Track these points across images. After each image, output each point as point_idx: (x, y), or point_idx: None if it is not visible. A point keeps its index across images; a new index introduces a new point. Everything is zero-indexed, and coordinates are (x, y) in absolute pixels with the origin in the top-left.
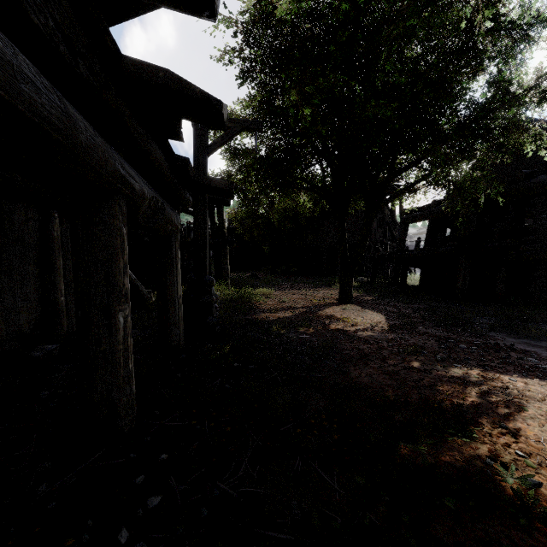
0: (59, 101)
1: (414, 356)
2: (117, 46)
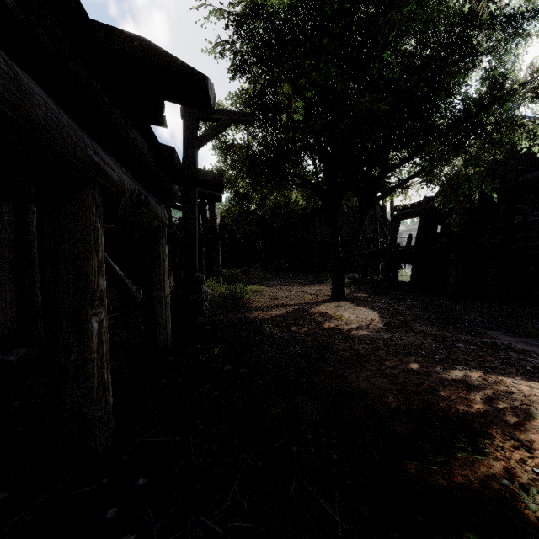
0: (6, 66)
1: (412, 357)
2: (83, 8)
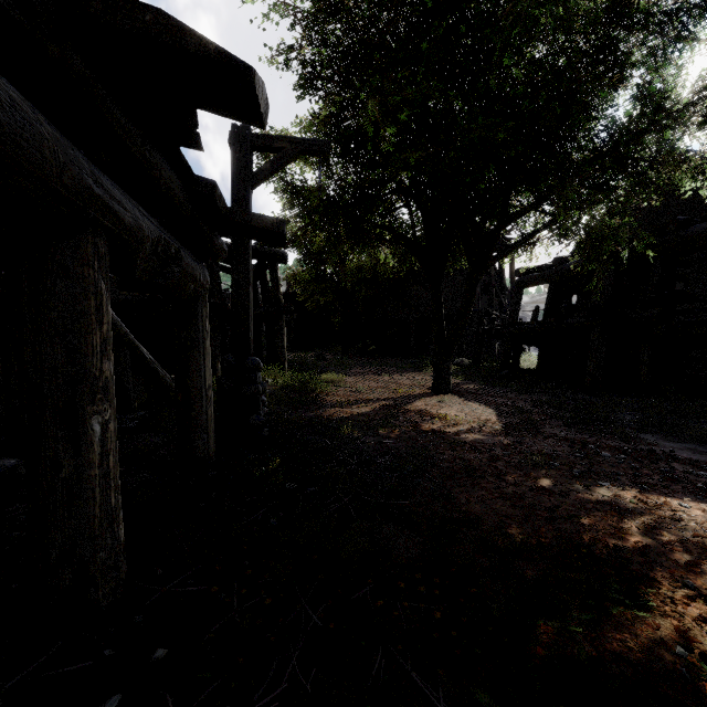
0: None
1: (542, 470)
2: None
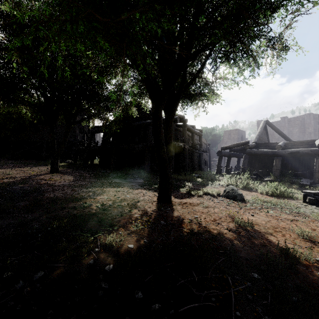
0: None
1: (78, 188)
2: None
